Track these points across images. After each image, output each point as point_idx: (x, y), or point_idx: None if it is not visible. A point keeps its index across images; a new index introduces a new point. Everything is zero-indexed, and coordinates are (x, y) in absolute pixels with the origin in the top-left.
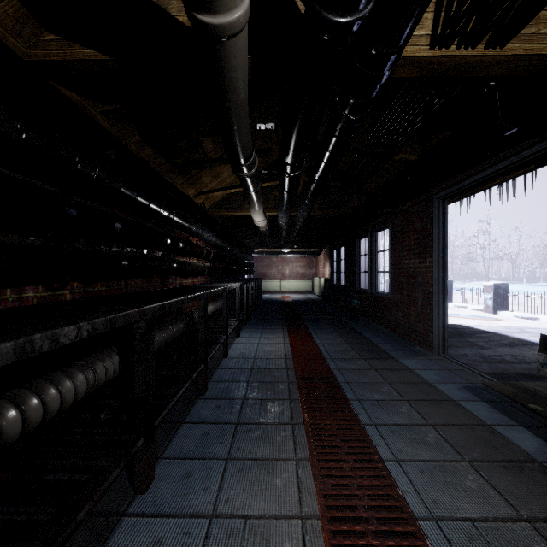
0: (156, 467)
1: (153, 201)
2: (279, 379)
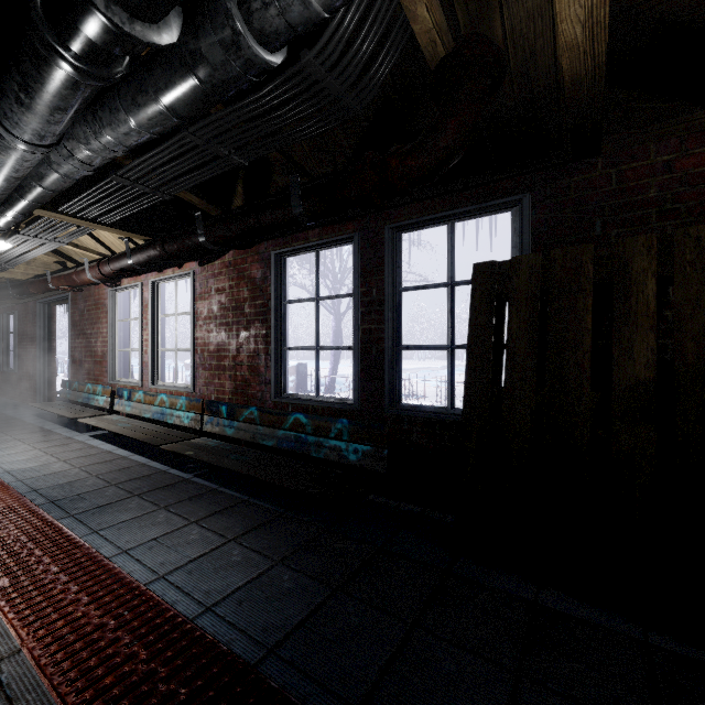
0: None
1: None
2: None
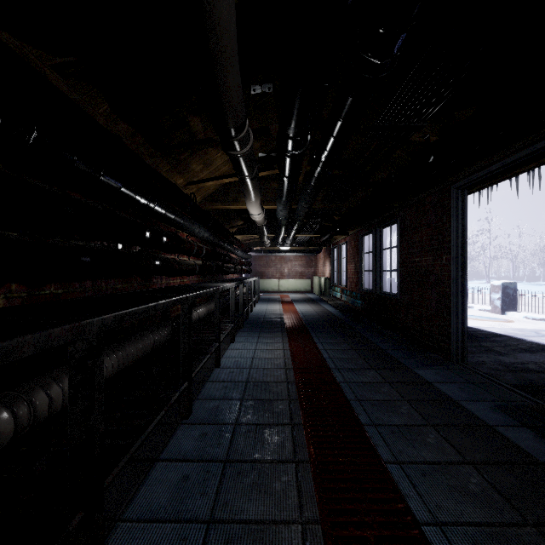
0: (111, 538)
1: (125, 184)
2: (278, 395)
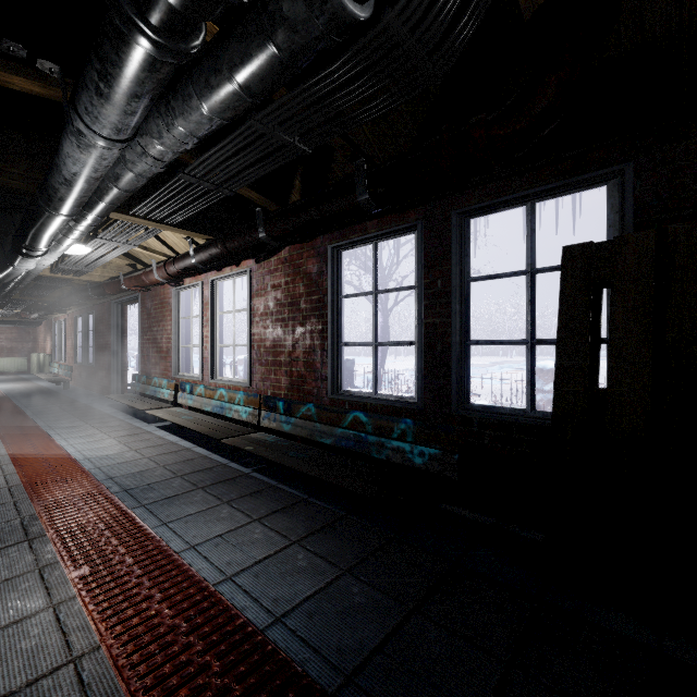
0: None
1: None
2: None
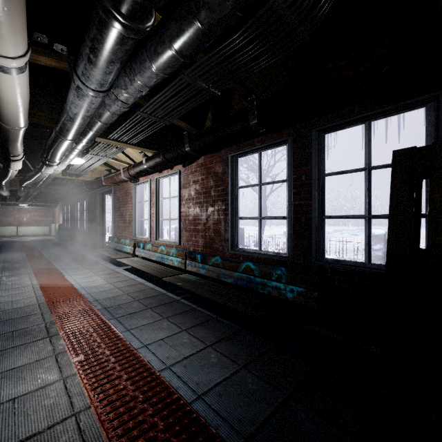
0: None
1: None
2: (20, 261)
